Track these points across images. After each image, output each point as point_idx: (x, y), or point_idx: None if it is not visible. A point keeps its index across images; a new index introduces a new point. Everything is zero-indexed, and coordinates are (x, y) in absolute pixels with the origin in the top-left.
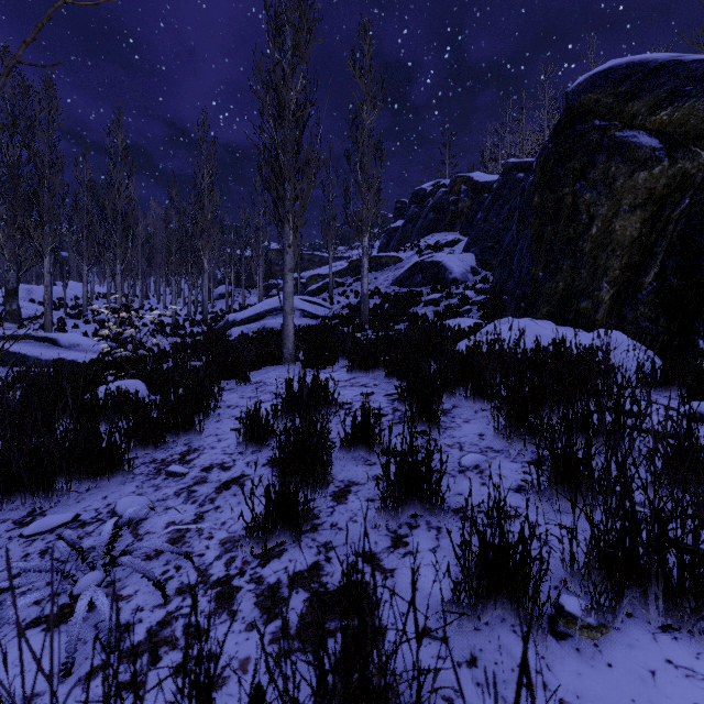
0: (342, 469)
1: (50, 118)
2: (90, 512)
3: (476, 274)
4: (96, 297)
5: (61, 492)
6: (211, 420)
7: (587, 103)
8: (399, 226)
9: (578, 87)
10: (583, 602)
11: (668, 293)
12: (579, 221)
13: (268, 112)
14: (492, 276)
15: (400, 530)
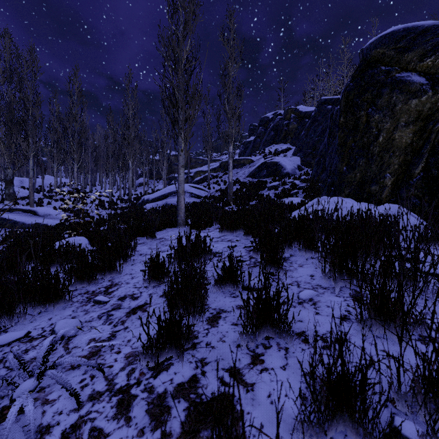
0: (215, 299)
1: (32, 72)
2: (38, 329)
3: (301, 170)
4: (63, 185)
5: (19, 315)
6: (128, 264)
7: (377, 55)
8: (252, 140)
9: (370, 45)
10: (416, 426)
11: (431, 179)
12: (370, 133)
13: (168, 64)
14: (311, 171)
15: (257, 350)
